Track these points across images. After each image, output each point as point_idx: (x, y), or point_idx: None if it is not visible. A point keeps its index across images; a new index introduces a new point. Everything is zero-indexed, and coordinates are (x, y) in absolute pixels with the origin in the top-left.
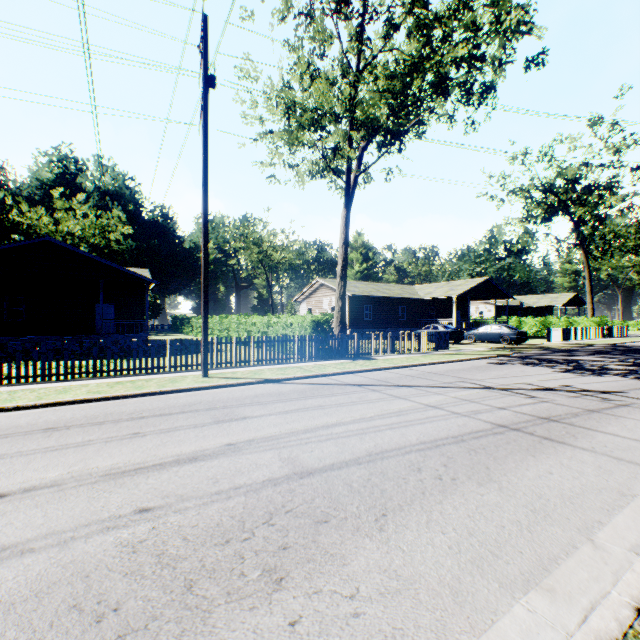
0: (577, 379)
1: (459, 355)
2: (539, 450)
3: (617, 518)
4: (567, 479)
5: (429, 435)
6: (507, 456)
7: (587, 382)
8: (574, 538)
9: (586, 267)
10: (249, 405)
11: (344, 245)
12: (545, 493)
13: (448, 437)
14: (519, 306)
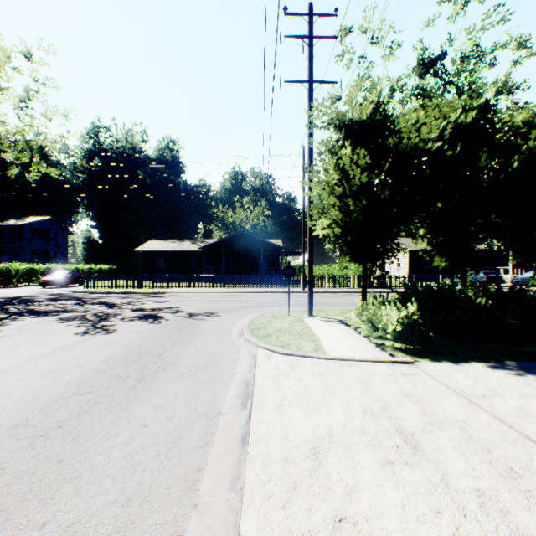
0: None
1: None
2: None
3: None
4: None
5: None
6: None
7: None
8: None
9: None
10: (315, 296)
11: None
12: None
13: None
14: None
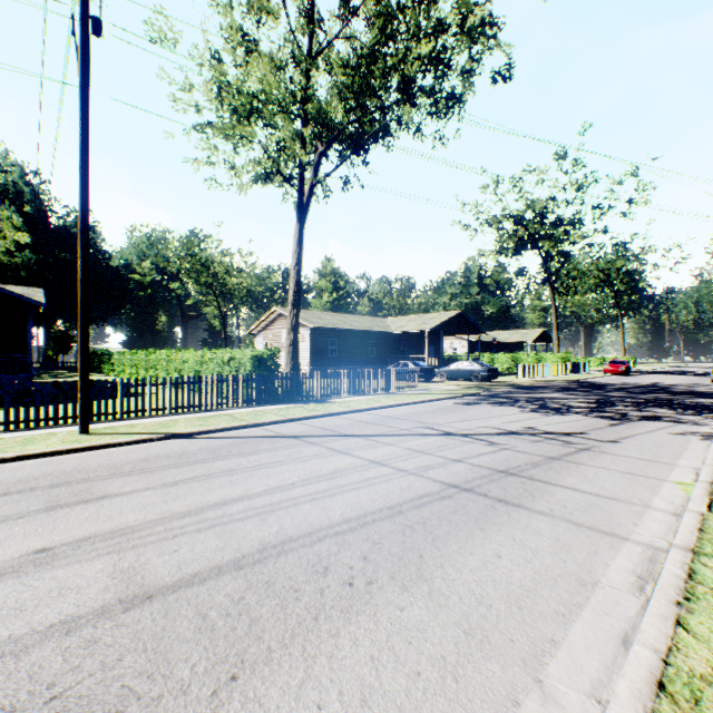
0: (541, 419)
1: (426, 395)
2: (491, 519)
3: (575, 629)
4: (518, 565)
5: (359, 507)
6: (450, 533)
7: (551, 423)
8: (517, 682)
9: (553, 303)
10: (125, 475)
11: (297, 266)
12: (488, 594)
13: (383, 508)
14: (492, 342)
